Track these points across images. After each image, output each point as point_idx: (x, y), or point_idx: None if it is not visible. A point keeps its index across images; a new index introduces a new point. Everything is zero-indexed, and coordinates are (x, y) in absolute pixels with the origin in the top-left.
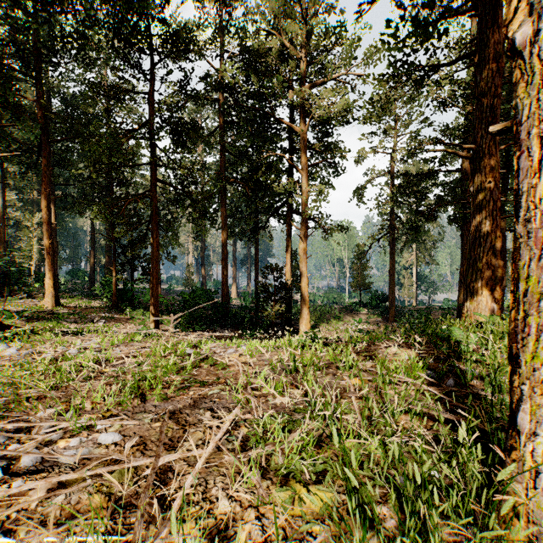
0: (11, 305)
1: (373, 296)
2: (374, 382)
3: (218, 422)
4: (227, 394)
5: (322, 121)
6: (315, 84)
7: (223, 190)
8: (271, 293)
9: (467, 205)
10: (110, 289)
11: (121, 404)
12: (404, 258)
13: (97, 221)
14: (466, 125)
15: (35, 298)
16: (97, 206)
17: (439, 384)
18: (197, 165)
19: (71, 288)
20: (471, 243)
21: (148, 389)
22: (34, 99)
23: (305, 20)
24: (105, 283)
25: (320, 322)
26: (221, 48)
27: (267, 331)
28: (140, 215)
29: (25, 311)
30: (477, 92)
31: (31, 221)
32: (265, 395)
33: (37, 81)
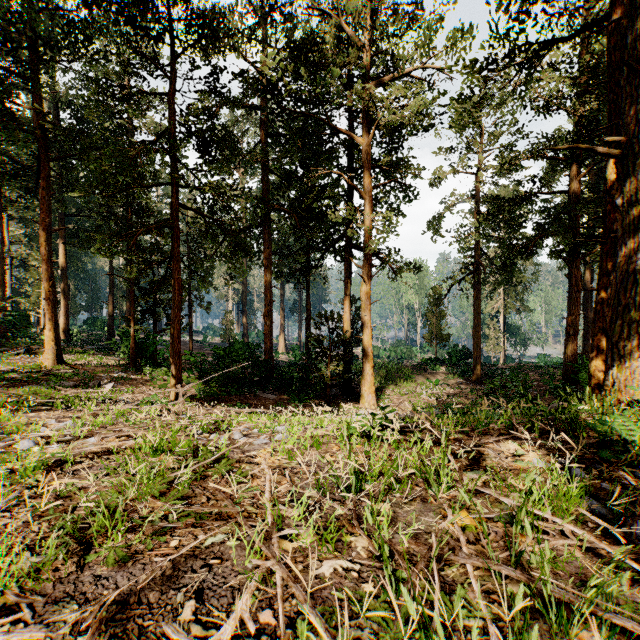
0: (1, 363)
1: (453, 351)
2: (505, 532)
3: (202, 638)
4: (234, 554)
5: (390, 131)
6: (381, 84)
7: (266, 220)
8: (325, 349)
9: (578, 236)
10: (129, 343)
11: (38, 572)
12: (489, 304)
13: (101, 256)
14: (575, 134)
15: (35, 353)
16: (100, 237)
17: (630, 540)
18: (234, 190)
19: (86, 341)
20: (618, 282)
21: (101, 532)
22: (30, 107)
23: (369, 2)
24: (123, 335)
25: (386, 384)
26: (264, 44)
27: (321, 395)
28: (165, 251)
29: (9, 373)
30: (626, 57)
31: (39, 261)
32: (303, 552)
33: (34, 84)
